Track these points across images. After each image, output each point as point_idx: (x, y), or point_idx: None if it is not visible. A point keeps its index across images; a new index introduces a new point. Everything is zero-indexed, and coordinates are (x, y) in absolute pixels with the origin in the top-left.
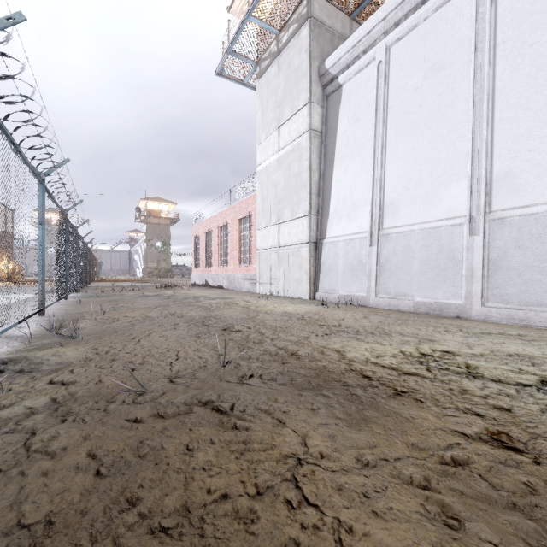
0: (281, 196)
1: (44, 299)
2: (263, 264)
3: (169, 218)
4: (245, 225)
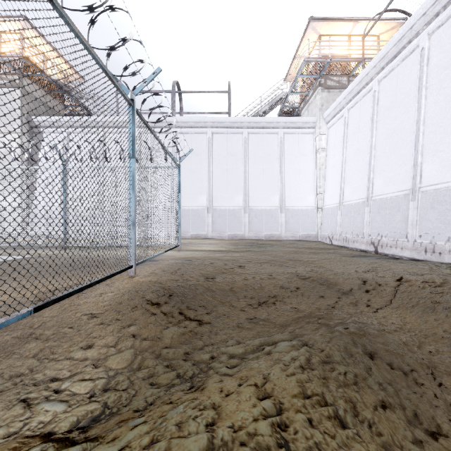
0: None
1: None
2: None
3: None
4: None
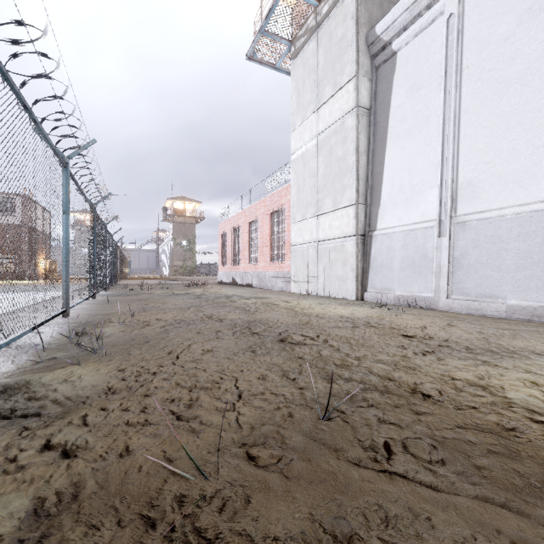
0: (321, 184)
1: (68, 299)
2: (299, 261)
3: (194, 217)
4: (277, 219)
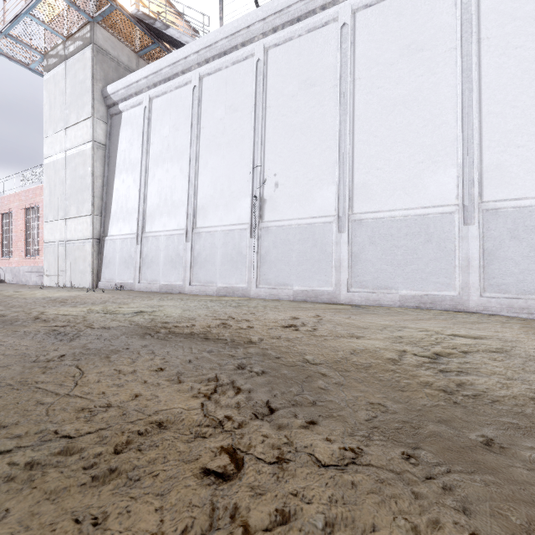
0: (68, 193)
1: None
2: (51, 257)
3: None
4: (33, 215)
